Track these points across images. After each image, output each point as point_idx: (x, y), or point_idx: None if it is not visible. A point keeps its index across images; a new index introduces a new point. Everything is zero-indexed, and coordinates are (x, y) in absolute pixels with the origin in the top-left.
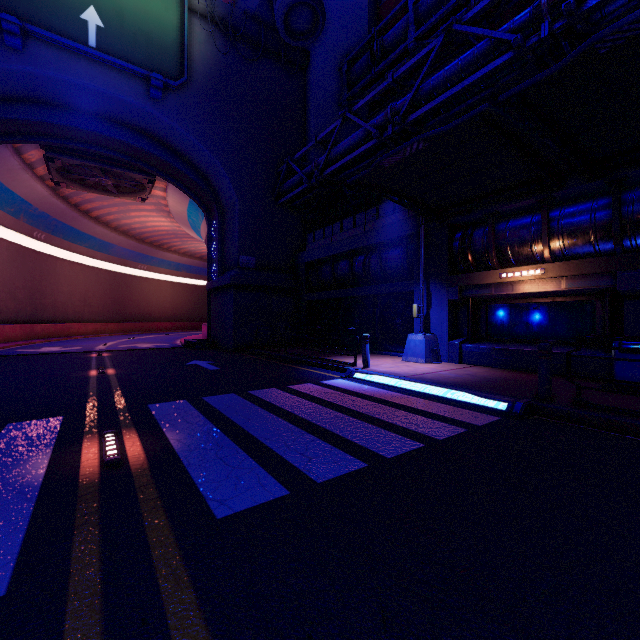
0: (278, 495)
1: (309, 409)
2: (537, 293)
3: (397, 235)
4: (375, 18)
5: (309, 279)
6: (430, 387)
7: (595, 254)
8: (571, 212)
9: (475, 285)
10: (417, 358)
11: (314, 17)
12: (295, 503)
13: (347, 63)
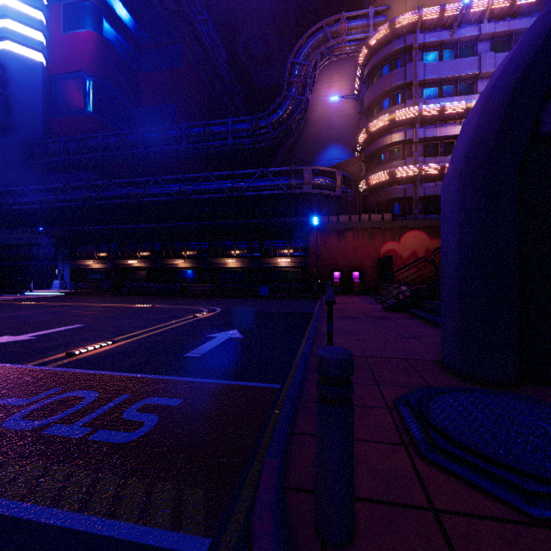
0: (1, 300)
1: (6, 297)
2: (95, 268)
3: (52, 242)
4: (48, 123)
5: (1, 253)
6: (50, 293)
7: (109, 258)
8: (102, 247)
9: (79, 264)
10: (57, 289)
11: (5, 126)
12: (5, 300)
13: (29, 144)
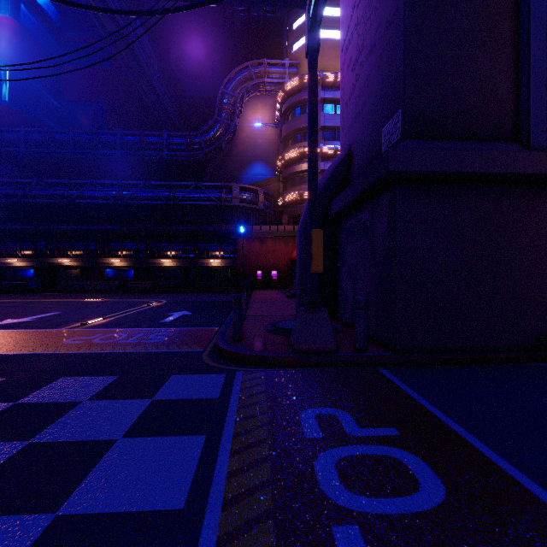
0: None
1: None
2: (18, 266)
3: None
4: None
5: None
6: None
7: (35, 256)
8: (27, 245)
9: None
10: None
11: None
12: None
13: None
